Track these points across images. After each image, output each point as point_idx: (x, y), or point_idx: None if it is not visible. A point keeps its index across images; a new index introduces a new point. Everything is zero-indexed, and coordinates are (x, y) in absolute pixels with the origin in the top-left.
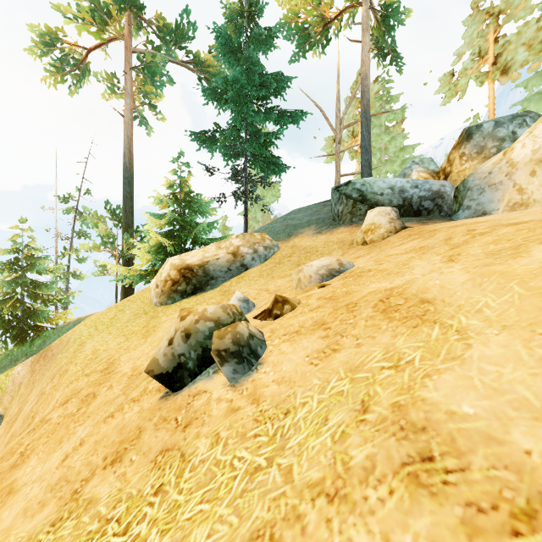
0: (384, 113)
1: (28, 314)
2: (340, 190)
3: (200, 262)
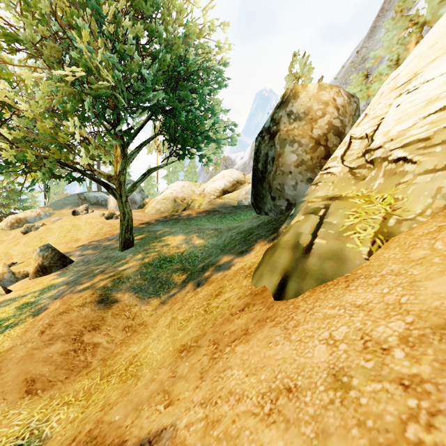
0: None
1: None
2: (79, 196)
3: (24, 217)
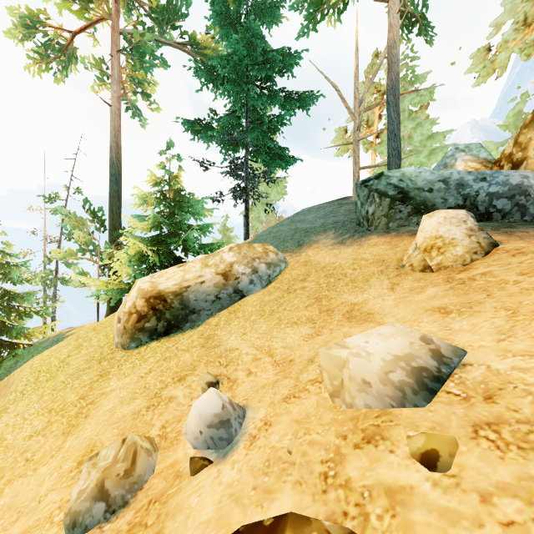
0: (408, 96)
1: (0, 330)
2: (370, 186)
3: (176, 288)
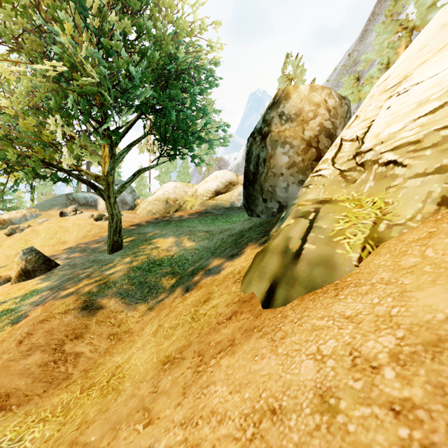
0: None
1: None
2: (68, 196)
3: (8, 219)
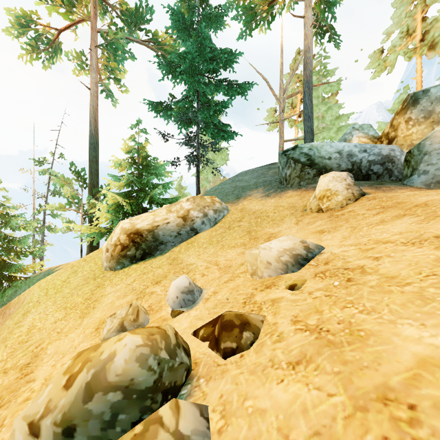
0: (321, 86)
1: (2, 266)
2: (288, 155)
3: (149, 227)
